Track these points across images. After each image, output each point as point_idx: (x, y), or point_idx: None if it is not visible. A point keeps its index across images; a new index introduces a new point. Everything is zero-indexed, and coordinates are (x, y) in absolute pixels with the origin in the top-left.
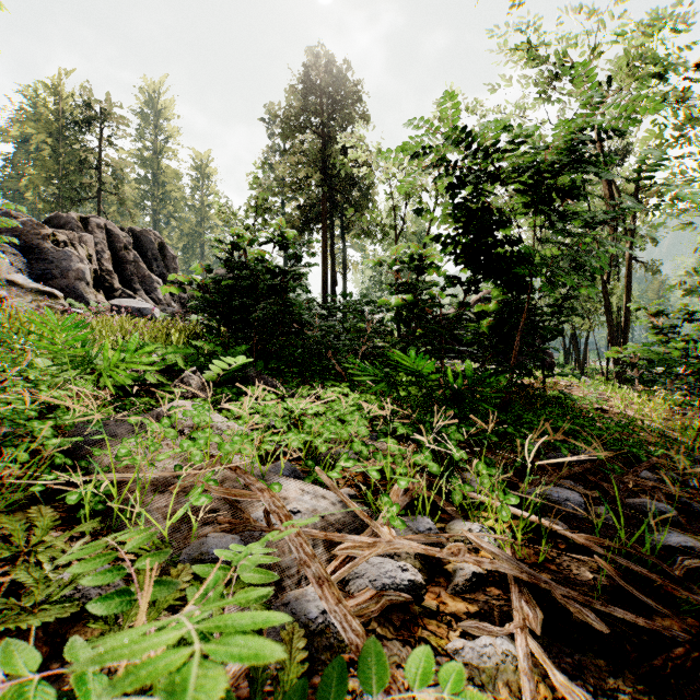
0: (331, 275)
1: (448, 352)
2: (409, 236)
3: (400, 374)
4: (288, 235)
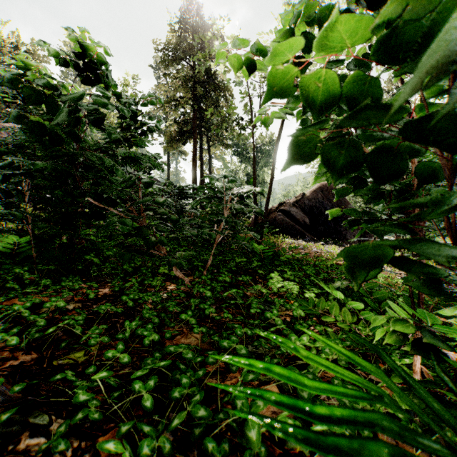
0: (200, 174)
1: (292, 233)
2: (255, 150)
3: (272, 275)
4: (96, 57)
